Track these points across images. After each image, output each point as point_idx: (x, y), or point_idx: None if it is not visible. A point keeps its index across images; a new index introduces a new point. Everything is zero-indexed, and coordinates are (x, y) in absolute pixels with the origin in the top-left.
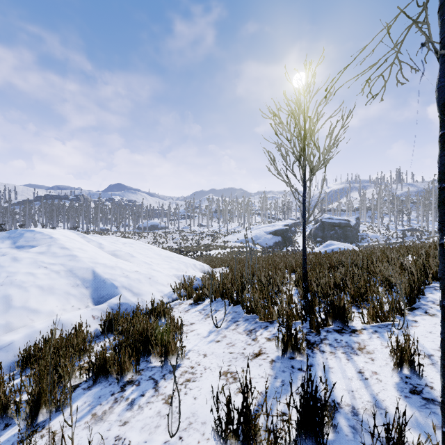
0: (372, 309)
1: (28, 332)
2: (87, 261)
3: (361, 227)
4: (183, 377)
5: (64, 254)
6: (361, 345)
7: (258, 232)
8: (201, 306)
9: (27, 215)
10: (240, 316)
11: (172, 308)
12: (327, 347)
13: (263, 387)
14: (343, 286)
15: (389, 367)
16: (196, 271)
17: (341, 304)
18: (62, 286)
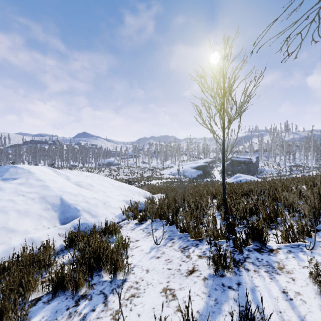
0: (285, 231)
1: (5, 248)
2: (57, 190)
3: (260, 164)
4: (129, 292)
5: (39, 184)
6: (280, 264)
7: (185, 167)
8: (144, 225)
9: (17, 155)
10: (175, 235)
11: (121, 227)
12: (250, 265)
13: (199, 306)
14: (257, 211)
15: (310, 288)
16: (140, 197)
17: (259, 227)
18: (35, 210)
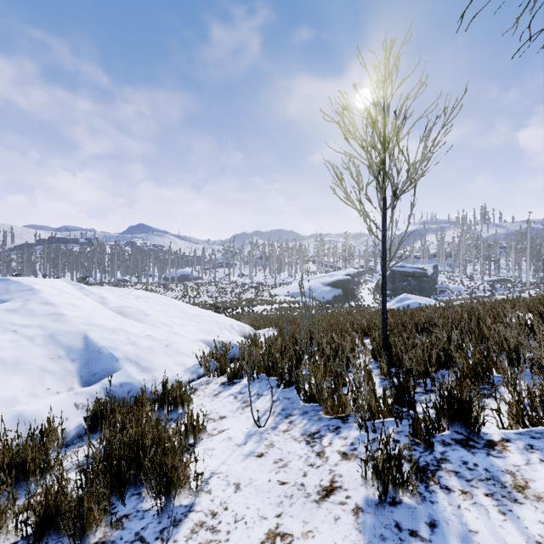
0: (515, 404)
1: None
2: (79, 321)
3: (440, 278)
4: (196, 537)
5: (46, 312)
6: (517, 478)
7: (313, 283)
8: (237, 387)
9: (25, 263)
10: (294, 406)
11: (195, 390)
12: (452, 479)
13: None
14: (451, 361)
15: None
16: (233, 334)
17: (464, 395)
18: (35, 359)
